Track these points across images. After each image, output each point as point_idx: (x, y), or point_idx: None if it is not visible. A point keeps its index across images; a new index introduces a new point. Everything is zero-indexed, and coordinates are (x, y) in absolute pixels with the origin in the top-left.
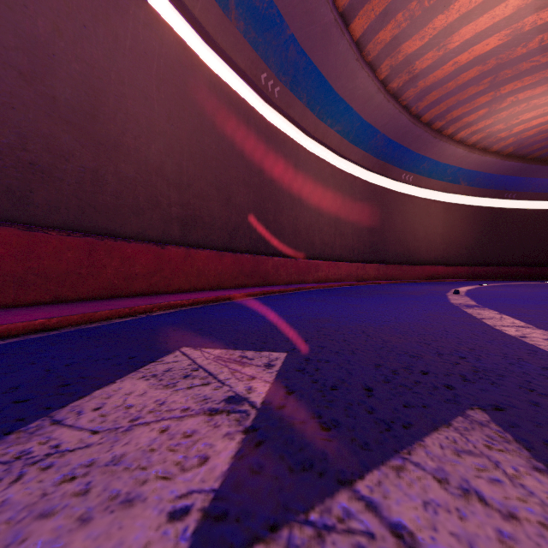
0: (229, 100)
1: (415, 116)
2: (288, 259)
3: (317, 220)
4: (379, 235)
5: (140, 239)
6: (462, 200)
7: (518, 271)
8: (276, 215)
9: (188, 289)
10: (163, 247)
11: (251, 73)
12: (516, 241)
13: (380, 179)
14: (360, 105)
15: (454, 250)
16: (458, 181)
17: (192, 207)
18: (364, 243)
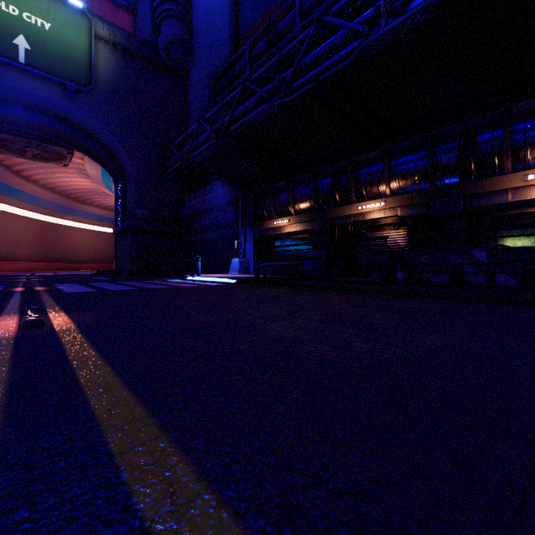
0: None
1: (66, 195)
2: None
3: (3, 241)
4: (49, 247)
5: None
6: (107, 230)
7: None
8: None
9: None
10: None
11: None
12: None
13: (50, 218)
14: (30, 192)
15: (101, 255)
16: (102, 221)
17: None
18: (37, 252)
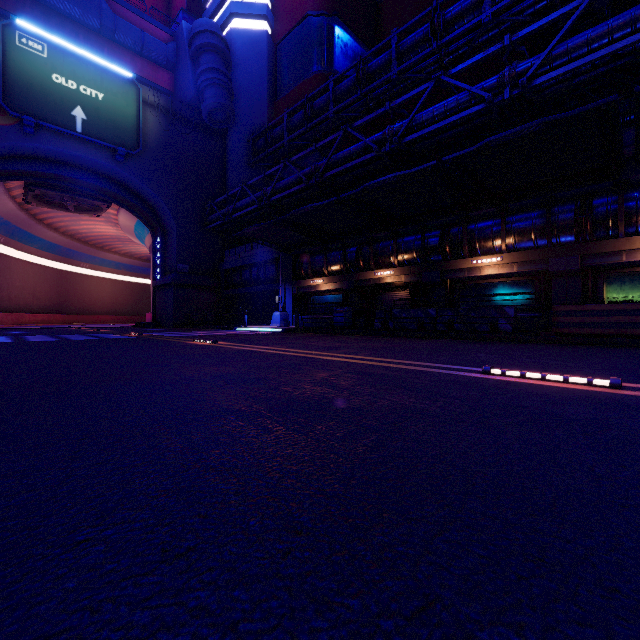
0: None
1: (85, 242)
2: (8, 313)
3: (22, 292)
4: (65, 298)
5: None
6: (125, 278)
7: None
8: (0, 293)
9: None
10: None
11: None
12: None
13: (66, 266)
14: (50, 239)
15: (119, 306)
16: (121, 269)
17: None
18: (54, 303)
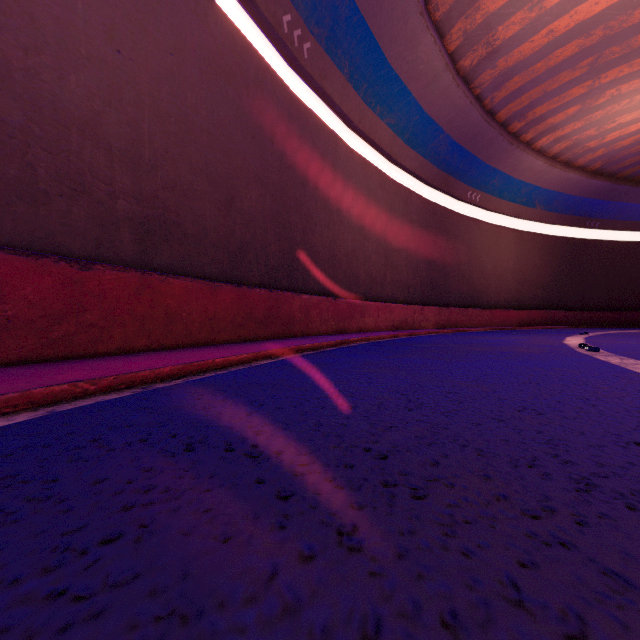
0: (230, 44)
1: (489, 113)
2: (324, 297)
3: (362, 245)
4: (440, 269)
5: (40, 250)
6: (537, 229)
7: (602, 316)
8: (305, 233)
9: (146, 347)
10: (86, 267)
11: (266, 8)
12: (599, 280)
13: (440, 197)
14: (421, 89)
15: (527, 290)
16: (533, 204)
17: (161, 205)
18: (421, 279)
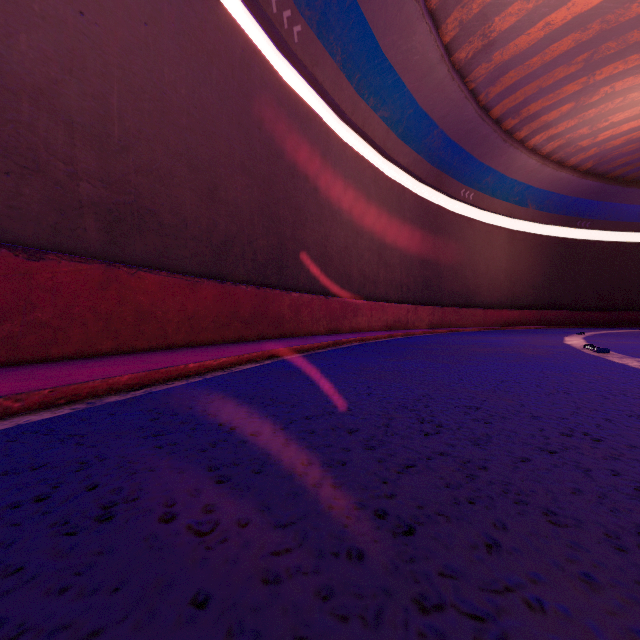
0: (213, 19)
1: (483, 108)
2: (315, 295)
3: (354, 242)
4: (433, 267)
5: None
6: (529, 228)
7: (592, 316)
8: (295, 228)
9: (112, 350)
10: (35, 257)
11: None
12: (590, 280)
13: (434, 194)
14: (416, 81)
15: (520, 290)
16: (526, 204)
17: (133, 191)
18: (415, 278)
